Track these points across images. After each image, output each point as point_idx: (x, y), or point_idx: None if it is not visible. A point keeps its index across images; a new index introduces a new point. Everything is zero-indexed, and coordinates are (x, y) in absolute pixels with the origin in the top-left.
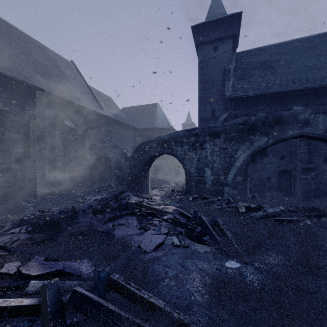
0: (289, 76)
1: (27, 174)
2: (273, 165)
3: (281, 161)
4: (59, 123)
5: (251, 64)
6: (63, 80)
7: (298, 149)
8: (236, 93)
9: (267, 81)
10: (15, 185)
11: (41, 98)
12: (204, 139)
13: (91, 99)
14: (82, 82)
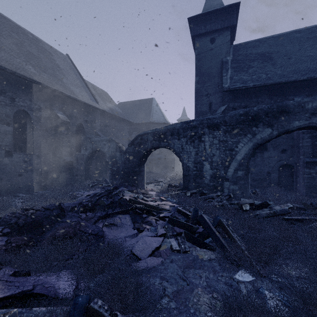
0: (290, 67)
1: (17, 169)
2: (274, 159)
3: (282, 155)
4: (51, 116)
5: (249, 56)
6: (57, 72)
7: (301, 142)
8: (235, 85)
9: (267, 72)
10: (4, 180)
11: (32, 90)
12: (202, 132)
13: (86, 93)
14: (77, 75)
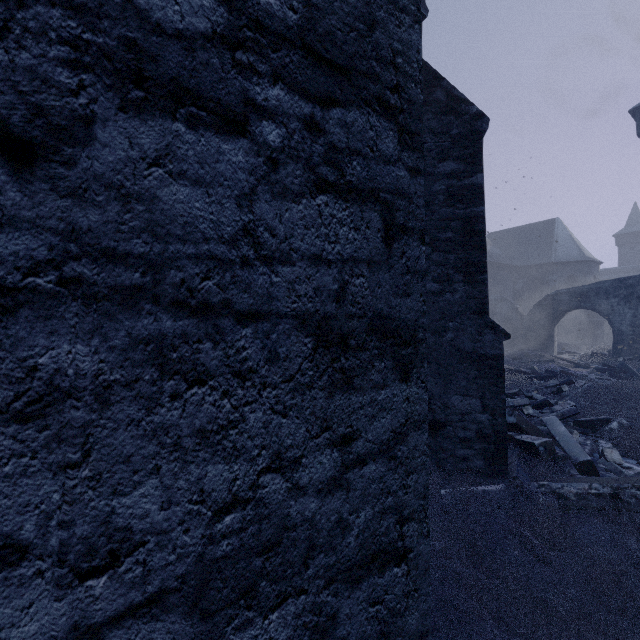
0: None
1: None
2: None
3: None
4: None
5: None
6: None
7: None
8: None
9: None
10: None
11: None
12: None
13: None
14: None
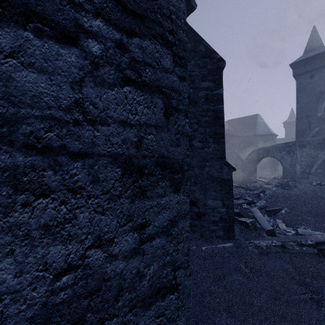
0: None
1: None
2: None
3: None
4: None
5: None
6: None
7: None
8: None
9: None
10: None
11: None
12: (295, 148)
13: None
14: None
